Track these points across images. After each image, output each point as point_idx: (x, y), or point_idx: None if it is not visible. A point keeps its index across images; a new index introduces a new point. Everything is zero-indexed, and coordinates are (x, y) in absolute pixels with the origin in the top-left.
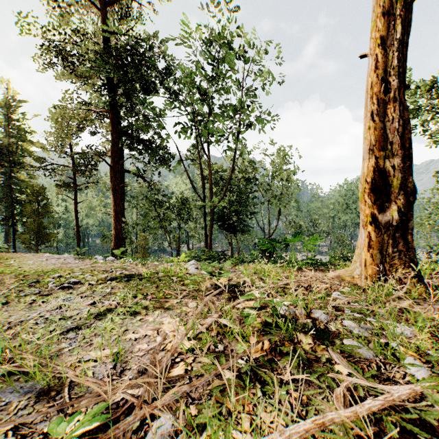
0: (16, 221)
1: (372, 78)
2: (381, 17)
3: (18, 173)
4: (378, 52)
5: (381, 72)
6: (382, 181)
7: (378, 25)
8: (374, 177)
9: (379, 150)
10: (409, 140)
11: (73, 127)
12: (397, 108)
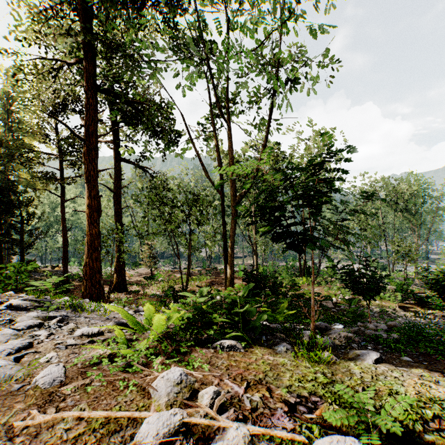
0: (0, 224)
1: None
2: None
3: (18, 170)
4: None
5: None
6: None
7: None
8: None
9: None
10: None
11: (57, 105)
12: None
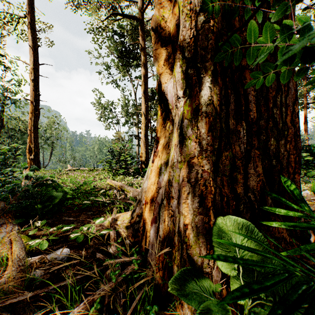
0: None
1: (29, 126)
2: (30, 113)
3: None
4: (30, 121)
5: (31, 125)
6: (31, 149)
7: (30, 115)
8: (29, 148)
9: (30, 142)
10: (36, 141)
11: None
12: (33, 134)
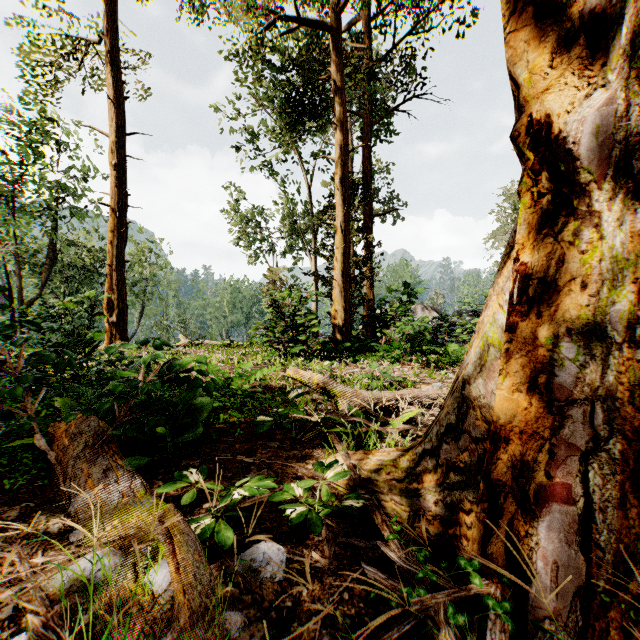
0: None
1: (108, 258)
2: (111, 233)
3: None
4: (110, 247)
5: (111, 256)
6: (112, 304)
7: (110, 236)
8: (108, 302)
9: (111, 290)
10: (121, 288)
11: None
12: (115, 274)
